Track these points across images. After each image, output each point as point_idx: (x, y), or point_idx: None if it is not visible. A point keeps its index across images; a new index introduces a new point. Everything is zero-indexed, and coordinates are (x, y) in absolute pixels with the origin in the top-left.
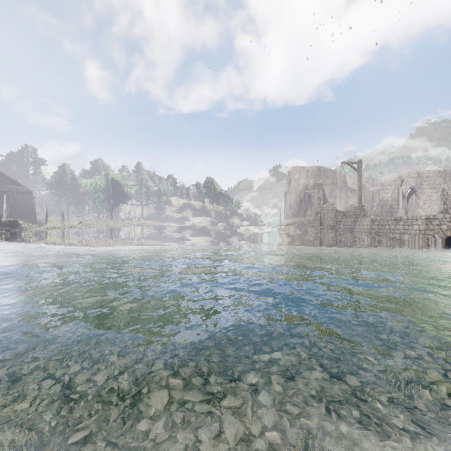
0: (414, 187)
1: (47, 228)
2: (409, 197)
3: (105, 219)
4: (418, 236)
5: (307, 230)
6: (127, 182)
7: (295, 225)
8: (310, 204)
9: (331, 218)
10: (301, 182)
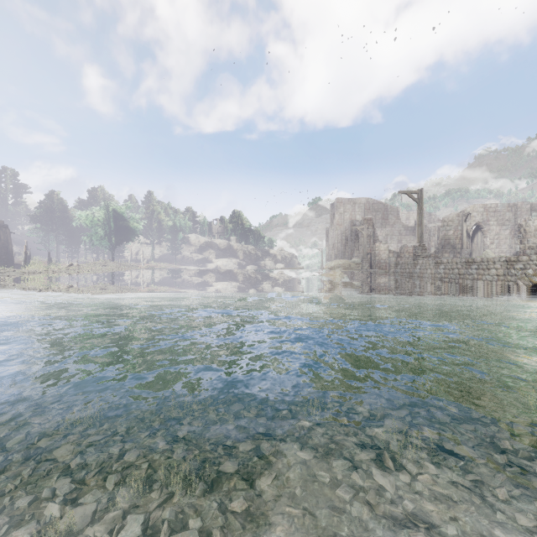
0: (479, 223)
1: (24, 273)
2: (473, 235)
3: (104, 261)
4: (496, 283)
5: (355, 274)
6: (133, 214)
7: (340, 268)
8: (358, 242)
9: (383, 260)
10: (346, 217)
